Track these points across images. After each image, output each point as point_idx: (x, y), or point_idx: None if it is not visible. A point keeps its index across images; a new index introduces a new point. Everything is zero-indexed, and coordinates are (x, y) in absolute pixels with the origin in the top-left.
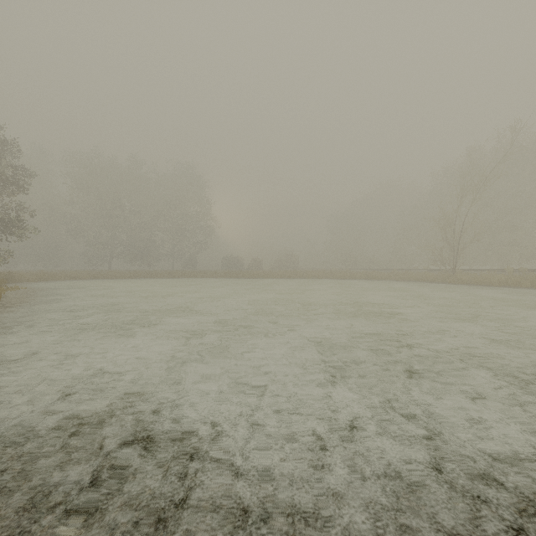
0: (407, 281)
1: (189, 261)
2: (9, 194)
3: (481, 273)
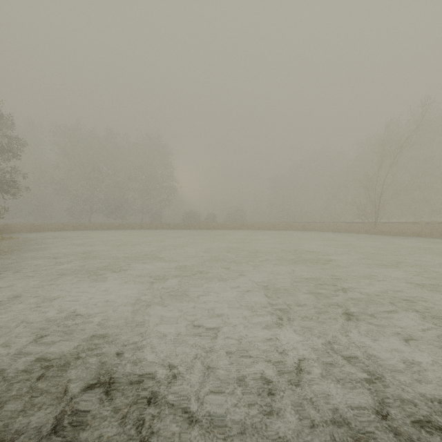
0: (337, 232)
1: (156, 215)
2: (5, 160)
3: (399, 225)
